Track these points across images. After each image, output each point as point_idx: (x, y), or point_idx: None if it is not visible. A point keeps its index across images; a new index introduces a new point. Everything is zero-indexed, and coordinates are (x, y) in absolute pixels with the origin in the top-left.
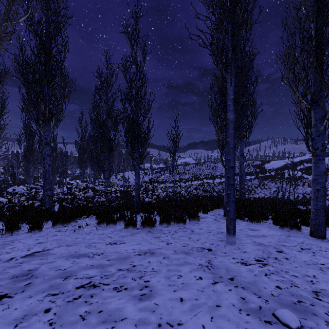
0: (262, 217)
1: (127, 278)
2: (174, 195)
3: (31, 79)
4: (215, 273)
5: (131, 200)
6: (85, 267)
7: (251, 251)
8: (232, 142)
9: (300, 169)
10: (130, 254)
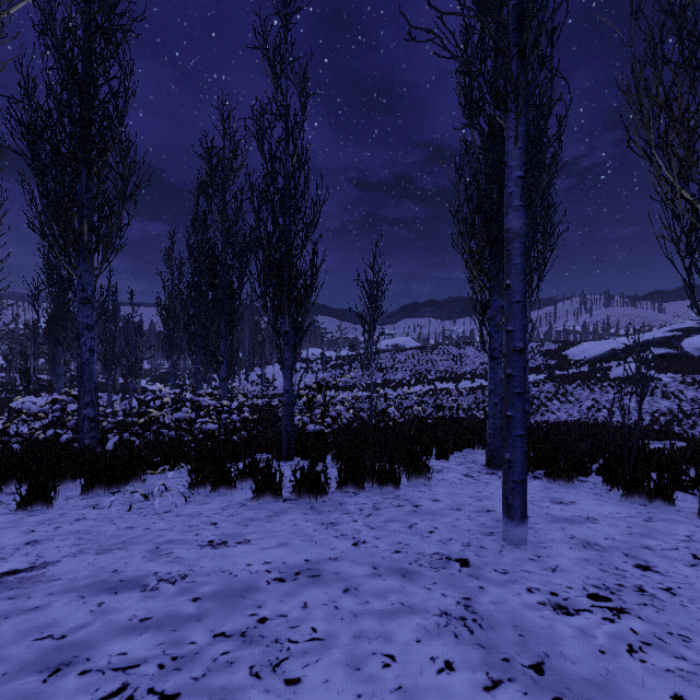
0: (577, 470)
1: (237, 670)
2: (371, 417)
3: (46, 155)
4: (487, 644)
5: (279, 428)
6: (123, 627)
7: (571, 567)
8: (518, 287)
9: (645, 361)
10: (258, 579)
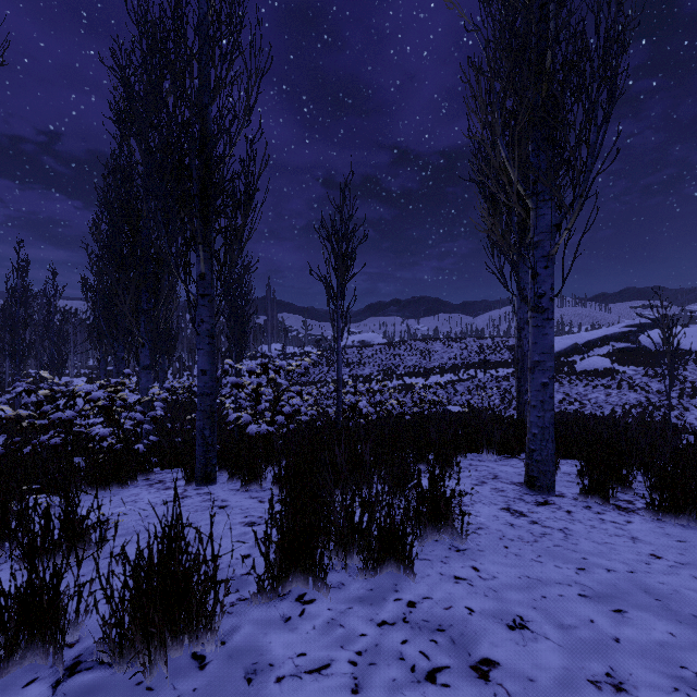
0: None
1: None
2: (338, 413)
3: None
4: None
5: (227, 429)
6: None
7: None
8: None
9: (607, 355)
10: None
